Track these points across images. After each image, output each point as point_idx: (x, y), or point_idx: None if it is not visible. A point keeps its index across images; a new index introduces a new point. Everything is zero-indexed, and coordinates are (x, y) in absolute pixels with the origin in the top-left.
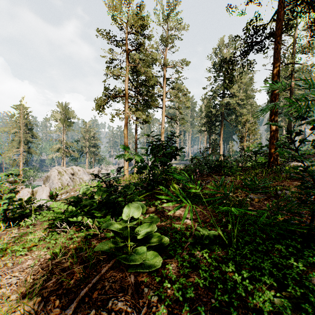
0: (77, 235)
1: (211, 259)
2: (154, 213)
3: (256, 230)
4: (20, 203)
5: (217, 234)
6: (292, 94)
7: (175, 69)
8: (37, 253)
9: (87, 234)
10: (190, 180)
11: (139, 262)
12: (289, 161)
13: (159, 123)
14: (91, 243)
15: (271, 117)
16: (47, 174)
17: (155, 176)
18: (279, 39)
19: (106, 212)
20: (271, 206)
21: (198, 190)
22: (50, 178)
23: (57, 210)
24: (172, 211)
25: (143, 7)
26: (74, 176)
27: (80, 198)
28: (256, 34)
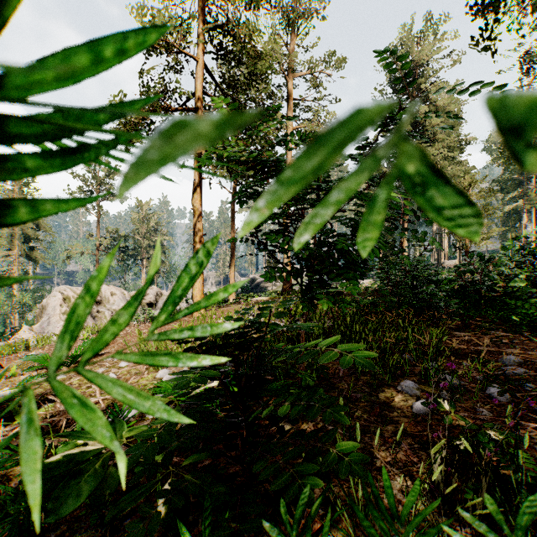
0: None
1: None
2: None
3: None
4: None
5: None
6: None
7: (314, 80)
8: None
9: None
10: None
11: None
12: None
13: None
14: None
15: None
16: (42, 302)
17: None
18: None
19: None
20: None
21: None
22: (45, 311)
23: None
24: None
25: None
26: (100, 307)
27: None
28: None
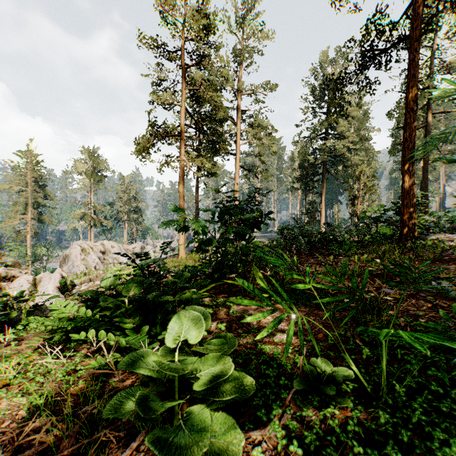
0: (88, 362)
1: (348, 436)
2: (225, 320)
3: (444, 376)
4: (5, 301)
5: (350, 374)
6: (428, 133)
7: (256, 97)
8: (4, 403)
9: (104, 363)
10: (292, 265)
11: (193, 455)
12: (430, 233)
13: (231, 177)
14: (109, 383)
15: (405, 165)
16: (66, 252)
17: (226, 257)
18: (417, 44)
19: (141, 321)
20: (426, 309)
21: (309, 285)
22: (69, 258)
23: (61, 314)
24: (263, 331)
25: (207, 1)
26: (105, 256)
27: (102, 293)
28: (379, 39)
